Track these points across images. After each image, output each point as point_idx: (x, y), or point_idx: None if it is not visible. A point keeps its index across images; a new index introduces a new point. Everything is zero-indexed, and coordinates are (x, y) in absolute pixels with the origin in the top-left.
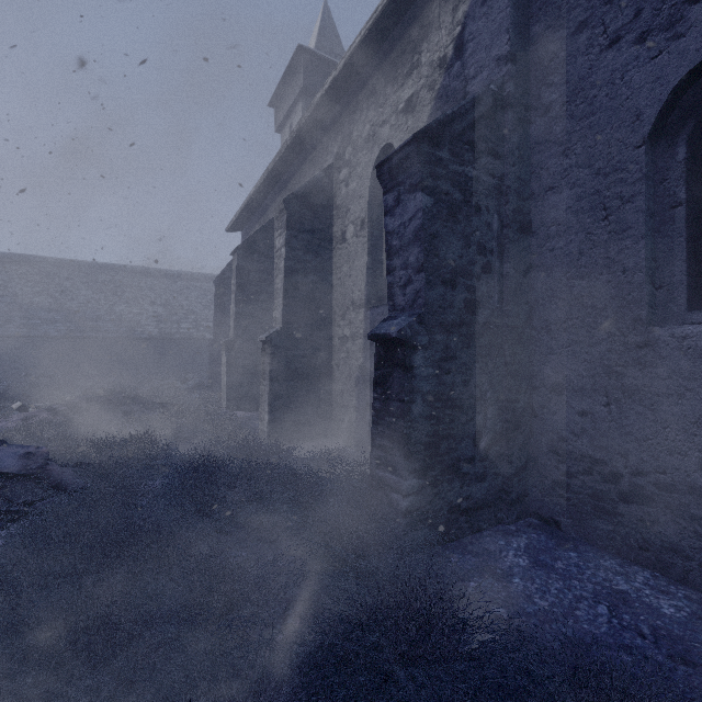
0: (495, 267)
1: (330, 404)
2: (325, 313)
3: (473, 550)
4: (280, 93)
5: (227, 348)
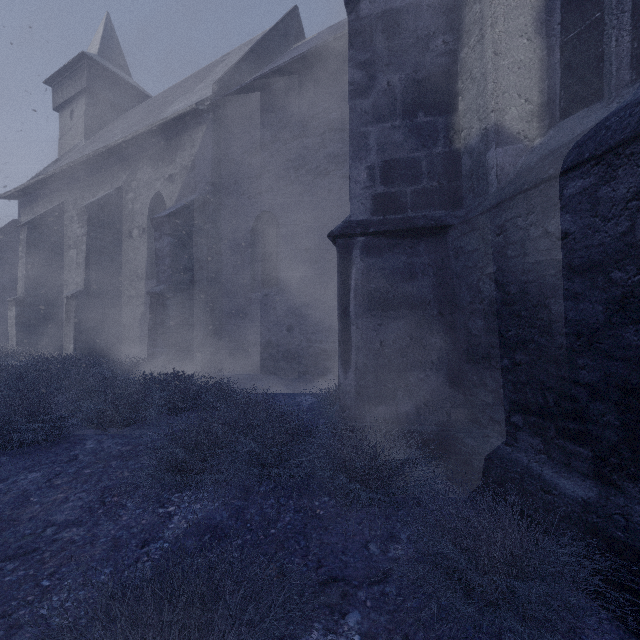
0: (205, 267)
1: (121, 339)
2: (117, 281)
3: None
4: (59, 78)
5: (17, 304)
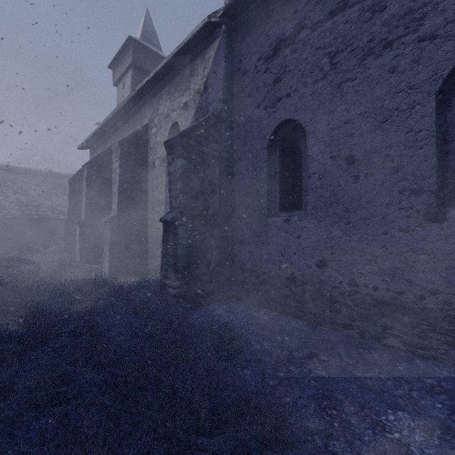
0: (217, 190)
1: (146, 256)
2: (143, 206)
3: (204, 310)
4: (116, 61)
5: (80, 225)
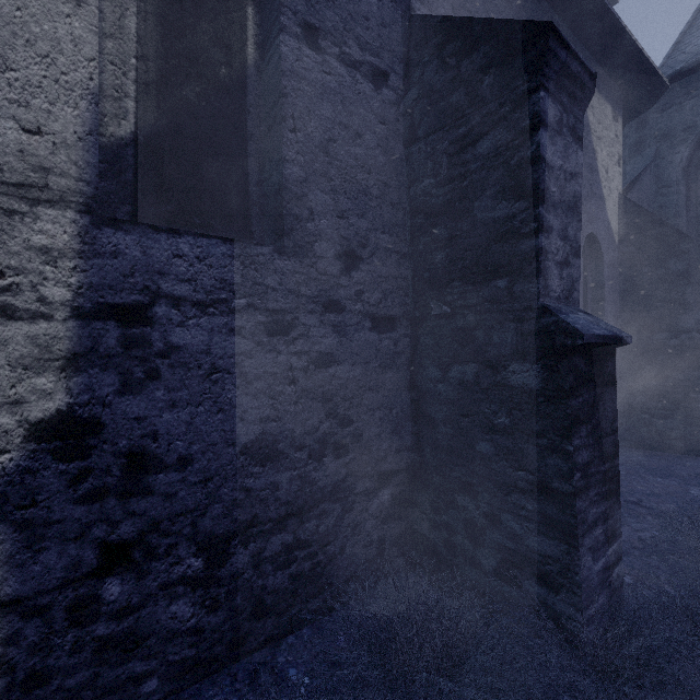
0: None
1: None
2: None
3: None
4: None
5: None
